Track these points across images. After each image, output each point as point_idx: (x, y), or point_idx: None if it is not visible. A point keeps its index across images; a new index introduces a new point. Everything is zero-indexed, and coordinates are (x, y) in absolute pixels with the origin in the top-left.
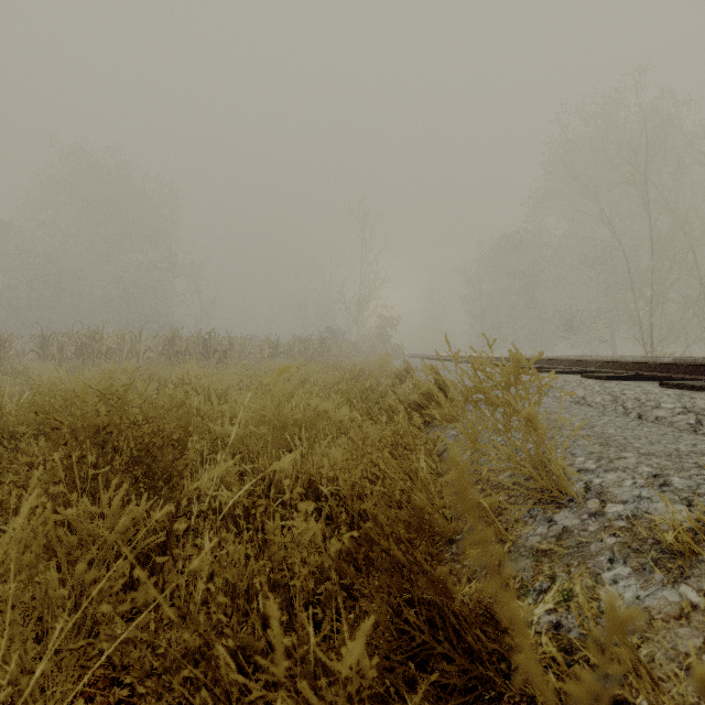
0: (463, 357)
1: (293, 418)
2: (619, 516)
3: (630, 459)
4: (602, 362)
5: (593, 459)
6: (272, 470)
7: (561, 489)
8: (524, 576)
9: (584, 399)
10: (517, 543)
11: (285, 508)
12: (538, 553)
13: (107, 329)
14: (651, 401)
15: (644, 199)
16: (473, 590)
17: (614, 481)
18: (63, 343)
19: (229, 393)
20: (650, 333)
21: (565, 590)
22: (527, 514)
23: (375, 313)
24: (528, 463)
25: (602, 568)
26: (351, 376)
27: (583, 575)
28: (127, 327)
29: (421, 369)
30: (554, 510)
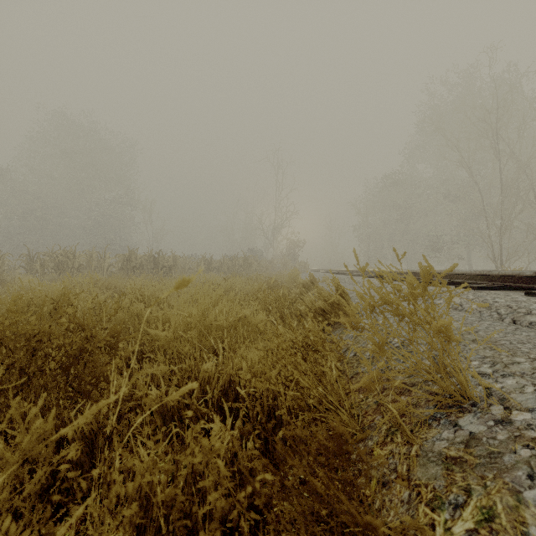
0: (355, 271)
1: (216, 323)
2: (528, 425)
3: (524, 365)
4: (471, 275)
5: (487, 364)
6: (197, 370)
7: (462, 393)
8: (437, 485)
9: (461, 306)
10: (424, 447)
11: (208, 404)
12: (447, 460)
13: (81, 250)
14: (522, 308)
15: (496, 149)
16: (397, 523)
17: (514, 387)
18: (44, 260)
19: (169, 300)
20: (500, 252)
21: (484, 508)
22: (430, 417)
23: (286, 237)
24: (430, 368)
25: (522, 485)
26: (268, 286)
27: (501, 491)
28: (94, 248)
29: (322, 281)
30: (457, 414)
